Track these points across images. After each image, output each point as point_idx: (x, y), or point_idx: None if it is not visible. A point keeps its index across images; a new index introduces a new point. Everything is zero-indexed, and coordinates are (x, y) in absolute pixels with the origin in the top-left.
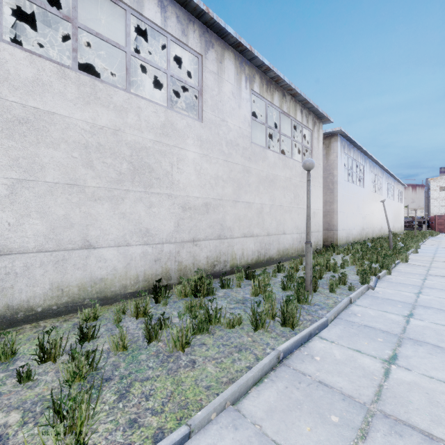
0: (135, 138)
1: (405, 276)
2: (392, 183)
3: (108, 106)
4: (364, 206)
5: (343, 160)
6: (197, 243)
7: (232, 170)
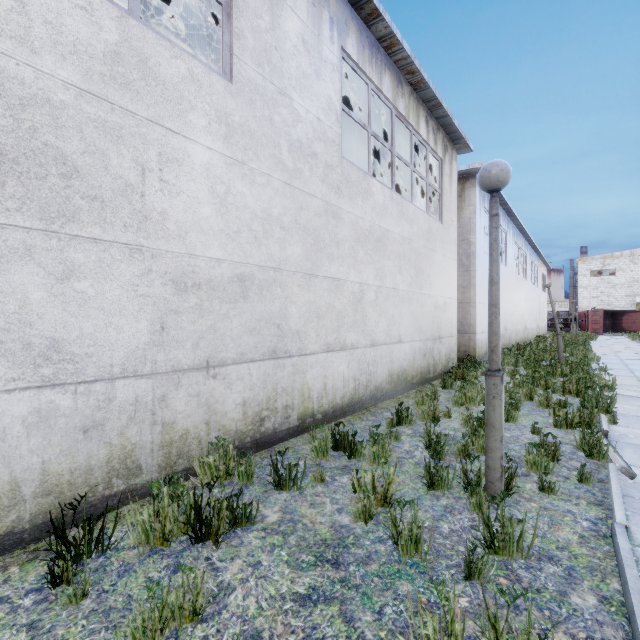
0: (3, 63)
1: None
2: (536, 263)
3: None
4: (507, 295)
5: (482, 220)
6: (218, 372)
7: (303, 206)
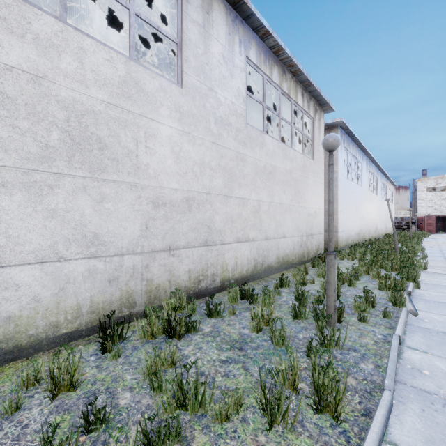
0: (74, 95)
1: (437, 290)
2: (385, 183)
3: (23, 35)
4: (362, 206)
5: (343, 156)
6: (175, 253)
7: (223, 155)
